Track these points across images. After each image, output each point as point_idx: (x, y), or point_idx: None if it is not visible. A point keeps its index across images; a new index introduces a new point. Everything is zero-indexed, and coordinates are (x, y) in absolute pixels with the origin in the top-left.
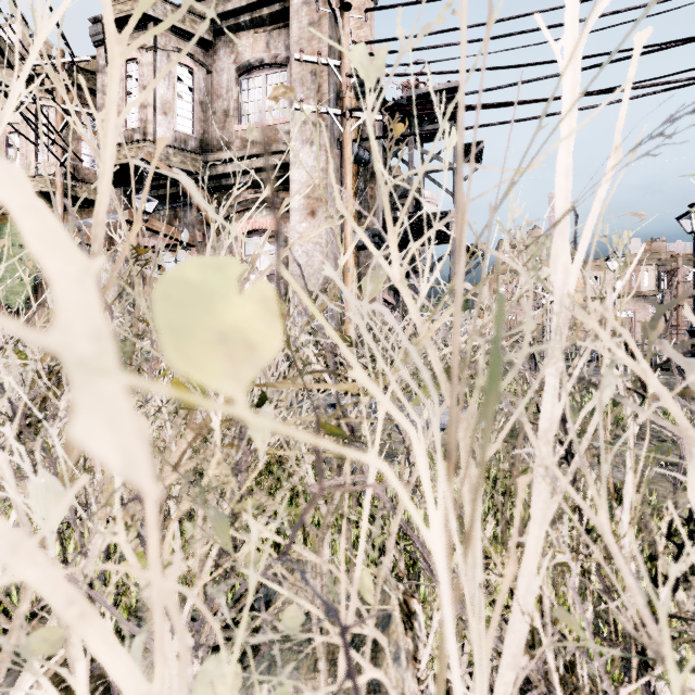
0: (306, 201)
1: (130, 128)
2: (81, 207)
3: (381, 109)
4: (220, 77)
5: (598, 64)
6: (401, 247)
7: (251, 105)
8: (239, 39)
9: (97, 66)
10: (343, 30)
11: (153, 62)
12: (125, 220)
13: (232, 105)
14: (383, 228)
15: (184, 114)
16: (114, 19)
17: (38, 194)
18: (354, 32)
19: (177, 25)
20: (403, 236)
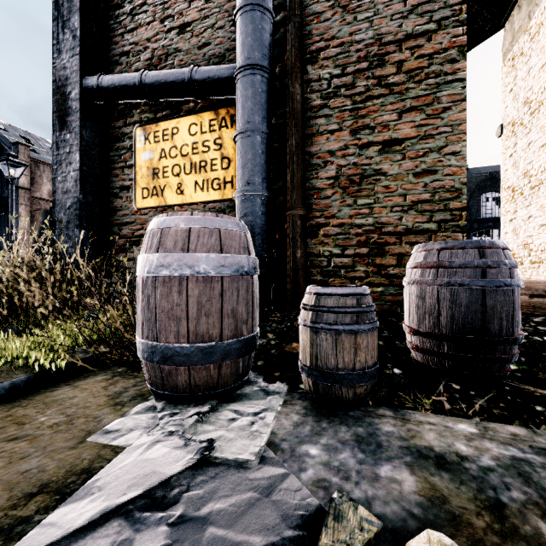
0: None
1: None
2: None
3: None
4: None
5: None
6: None
7: None
8: None
9: None
10: None
11: None
12: None
13: None
14: None
15: None
16: None
17: None
18: None
19: None
20: None
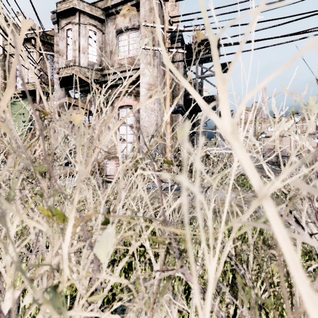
0: (148, 91)
1: (68, 60)
2: (48, 97)
3: (183, 47)
4: (108, 35)
5: (290, 21)
6: (192, 112)
7: (122, 48)
8: (117, 18)
9: (54, 33)
10: (165, 11)
11: (78, 30)
12: (66, 102)
13: (114, 48)
14: (184, 103)
15: (92, 53)
16: (61, 11)
17: (29, 91)
18: (170, 12)
19: (89, 12)
20: (193, 107)
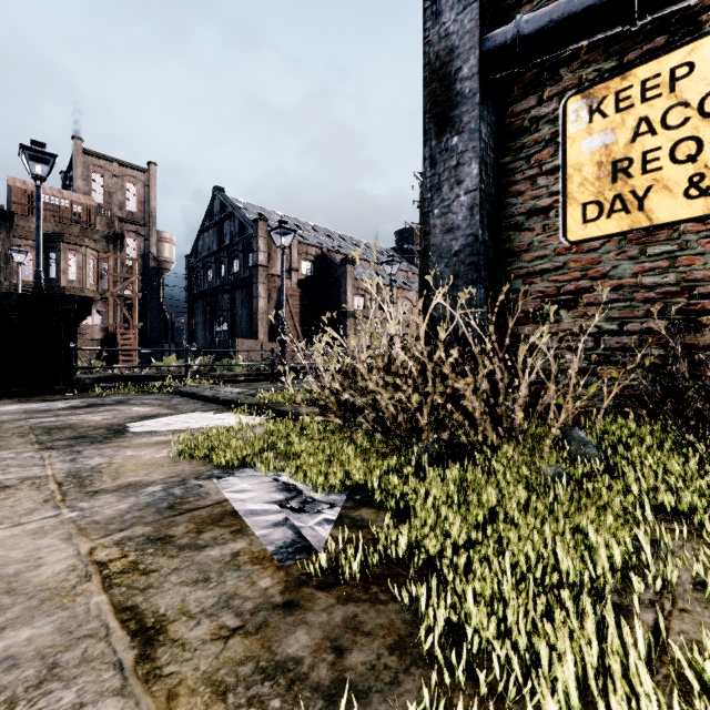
0: None
1: None
2: None
3: None
4: None
5: None
6: None
7: None
8: None
9: None
10: None
11: None
12: None
13: None
14: None
15: None
16: None
17: None
18: None
19: None
20: None
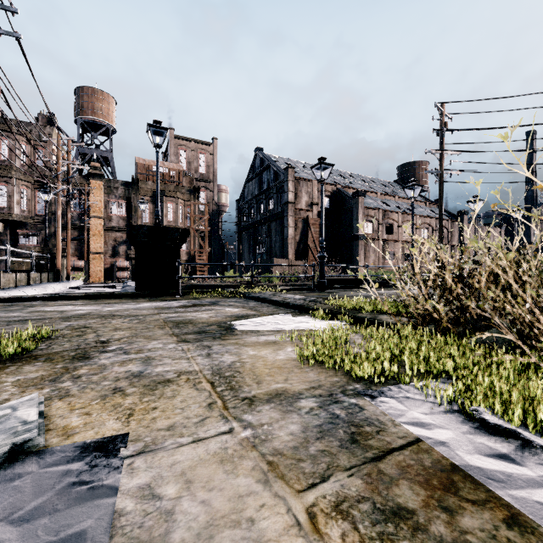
0: None
1: None
2: None
3: None
4: None
5: None
6: None
7: None
8: None
9: None
10: None
11: None
12: None
13: None
14: None
15: None
16: None
17: None
18: None
19: None
20: None
